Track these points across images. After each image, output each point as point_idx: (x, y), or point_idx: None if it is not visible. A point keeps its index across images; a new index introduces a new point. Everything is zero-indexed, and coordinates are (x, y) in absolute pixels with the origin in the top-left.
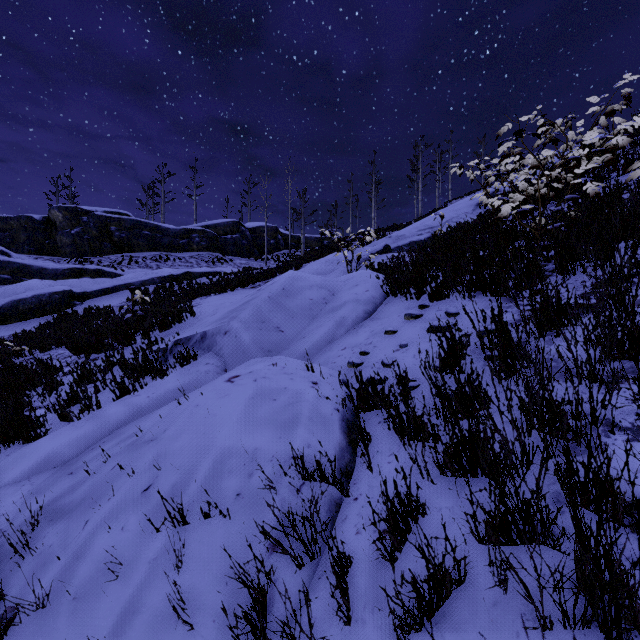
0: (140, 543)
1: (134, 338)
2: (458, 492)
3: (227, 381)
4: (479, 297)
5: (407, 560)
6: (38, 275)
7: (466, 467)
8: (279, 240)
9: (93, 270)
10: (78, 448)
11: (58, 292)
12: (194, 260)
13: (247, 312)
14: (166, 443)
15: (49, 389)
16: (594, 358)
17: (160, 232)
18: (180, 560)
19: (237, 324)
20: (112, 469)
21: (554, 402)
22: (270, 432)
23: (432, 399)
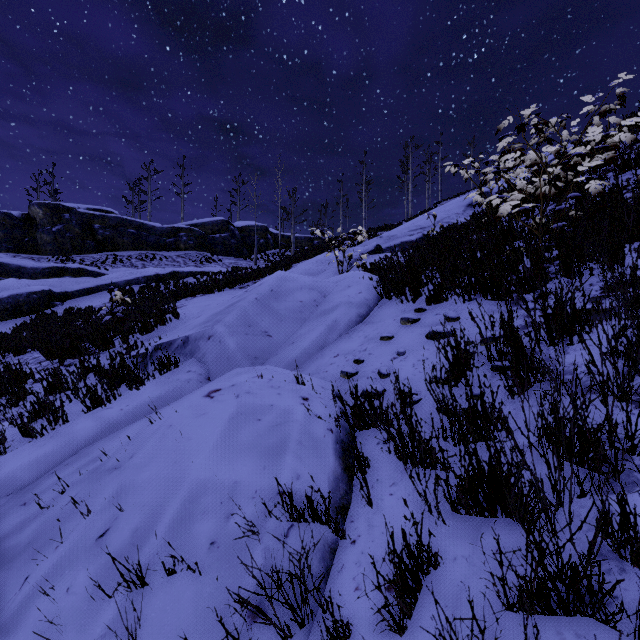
0: (87, 612)
1: (112, 342)
2: (475, 536)
3: (206, 396)
4: (479, 300)
5: (419, 630)
6: (16, 274)
7: (483, 505)
8: (269, 239)
9: (75, 269)
10: (37, 471)
11: (36, 292)
12: (181, 259)
13: (233, 315)
14: (131, 474)
15: (15, 399)
16: (623, 373)
17: (146, 230)
18: (135, 638)
19: (221, 328)
20: (67, 504)
21: (588, 430)
22: (253, 461)
23: (436, 416)
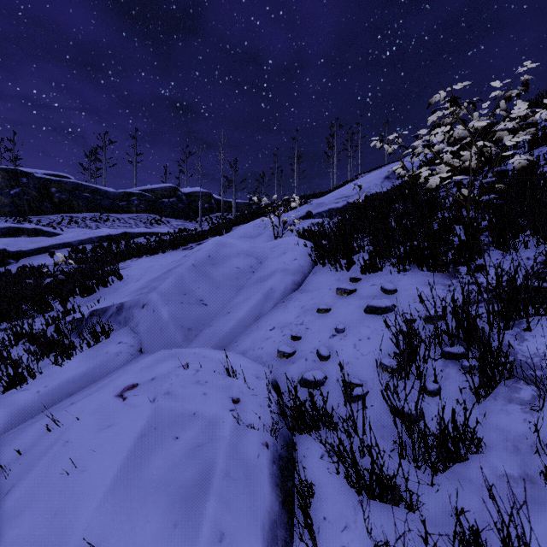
0: None
1: (51, 305)
2: None
3: (118, 396)
4: (414, 271)
5: None
6: None
7: None
8: (212, 204)
9: (31, 229)
10: None
11: None
12: (133, 221)
13: (168, 282)
14: None
15: None
16: None
17: (100, 194)
18: None
19: (156, 297)
20: None
21: None
22: (161, 512)
23: (388, 418)
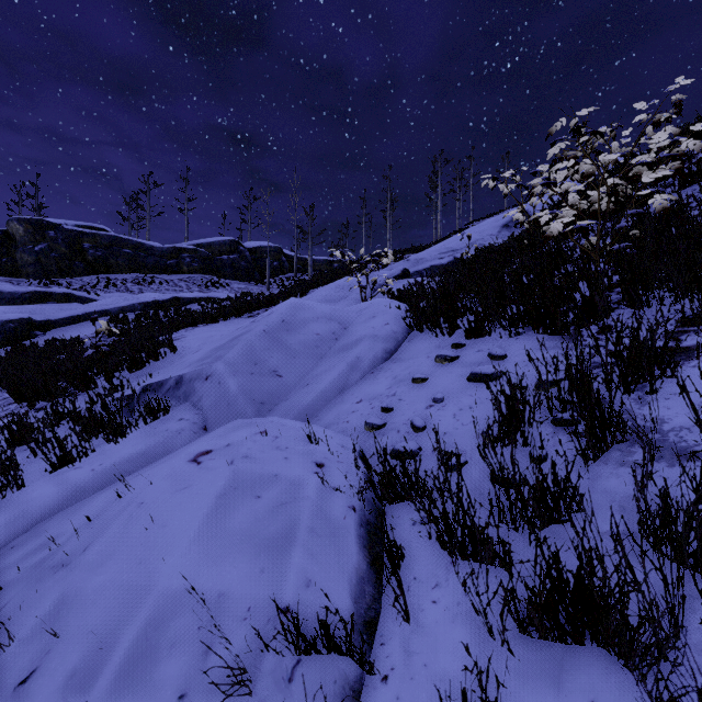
0: None
1: (94, 381)
2: (556, 675)
3: (191, 461)
4: (529, 334)
5: None
6: None
7: (566, 628)
8: (283, 262)
9: (60, 294)
10: None
11: (13, 320)
12: (184, 284)
13: (236, 351)
14: (79, 578)
15: None
16: None
17: (144, 251)
18: None
19: (222, 367)
20: None
21: None
22: (247, 559)
23: (488, 486)
